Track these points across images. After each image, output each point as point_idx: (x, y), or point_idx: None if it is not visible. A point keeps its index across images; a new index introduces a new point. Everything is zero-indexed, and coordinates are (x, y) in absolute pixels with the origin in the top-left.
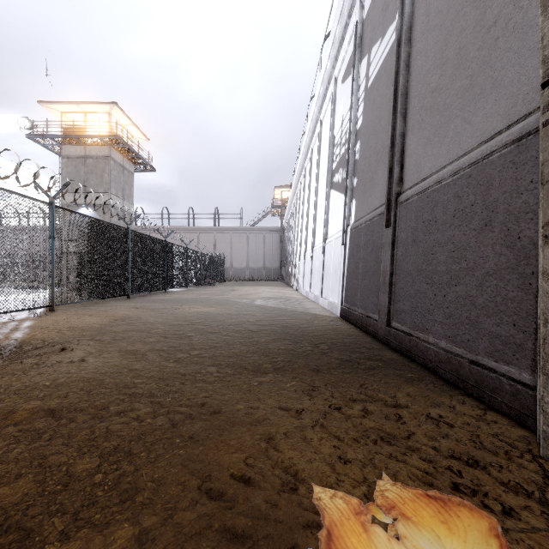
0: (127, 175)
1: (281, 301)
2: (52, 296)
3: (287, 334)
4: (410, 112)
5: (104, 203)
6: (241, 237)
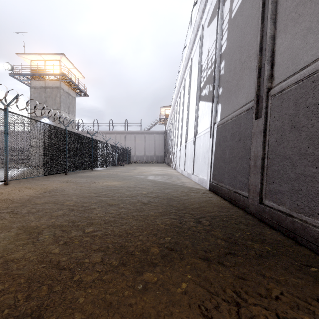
0: (71, 99)
1: (165, 177)
2: (6, 174)
3: (172, 207)
4: (281, 15)
5: (48, 112)
6: (141, 137)
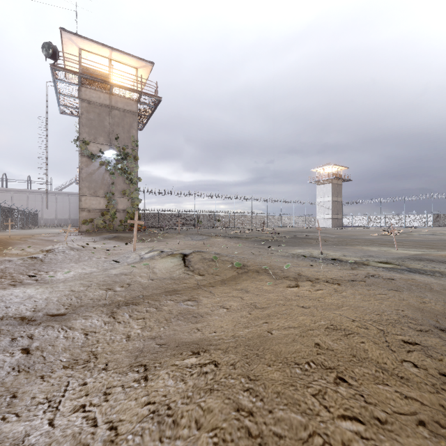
0: None
1: None
2: None
3: None
4: None
5: None
6: (51, 197)
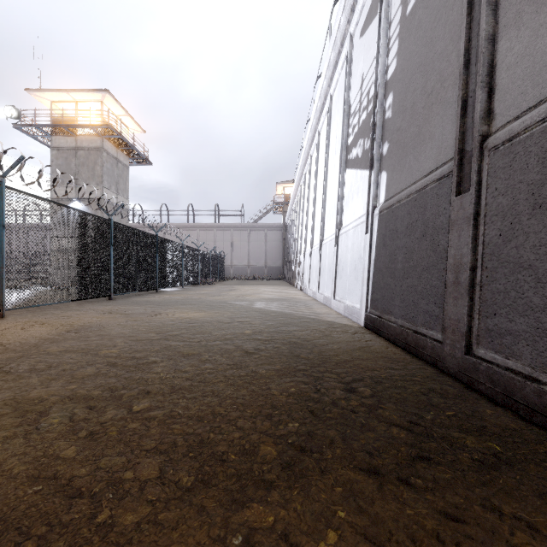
0: (121, 168)
1: (285, 303)
2: (1, 298)
3: (299, 360)
4: None
5: (79, 189)
6: (242, 234)
